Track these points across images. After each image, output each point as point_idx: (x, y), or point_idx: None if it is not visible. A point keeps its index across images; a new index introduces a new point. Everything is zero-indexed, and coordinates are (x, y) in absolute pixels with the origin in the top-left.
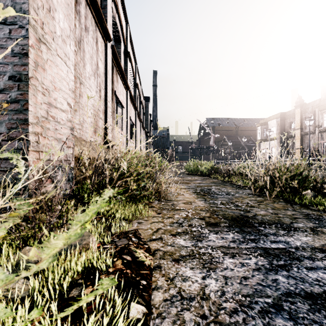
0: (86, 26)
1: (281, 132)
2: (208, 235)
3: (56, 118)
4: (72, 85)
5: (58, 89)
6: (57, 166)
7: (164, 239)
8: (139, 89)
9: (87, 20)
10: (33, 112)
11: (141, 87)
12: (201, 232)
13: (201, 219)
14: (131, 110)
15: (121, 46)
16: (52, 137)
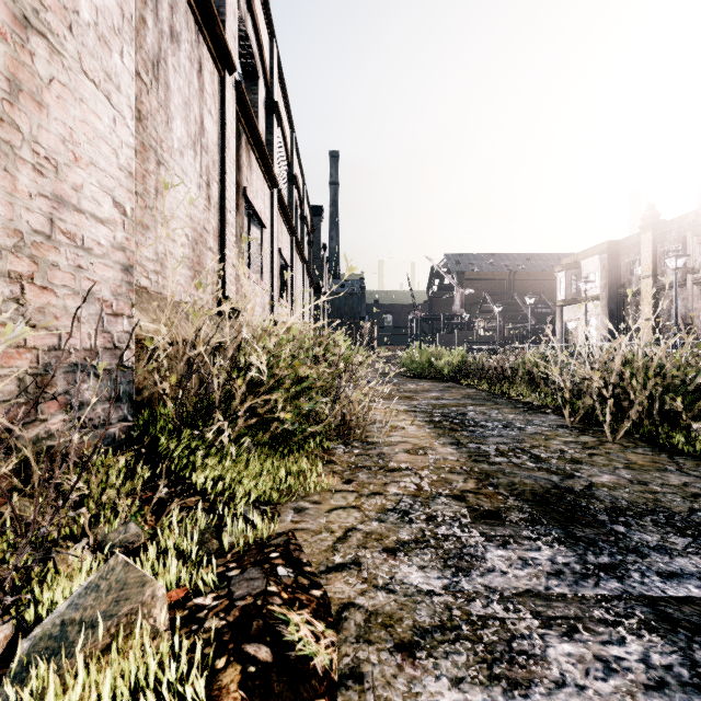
0: (173, 29)
1: (611, 284)
2: (482, 550)
3: (79, 240)
4: (127, 157)
5: (85, 162)
6: (84, 364)
7: (365, 564)
8: (299, 189)
9: (176, 15)
10: (3, 218)
11: (304, 184)
12: (463, 540)
13: (457, 500)
14: (282, 235)
15: (260, 89)
16: (67, 289)
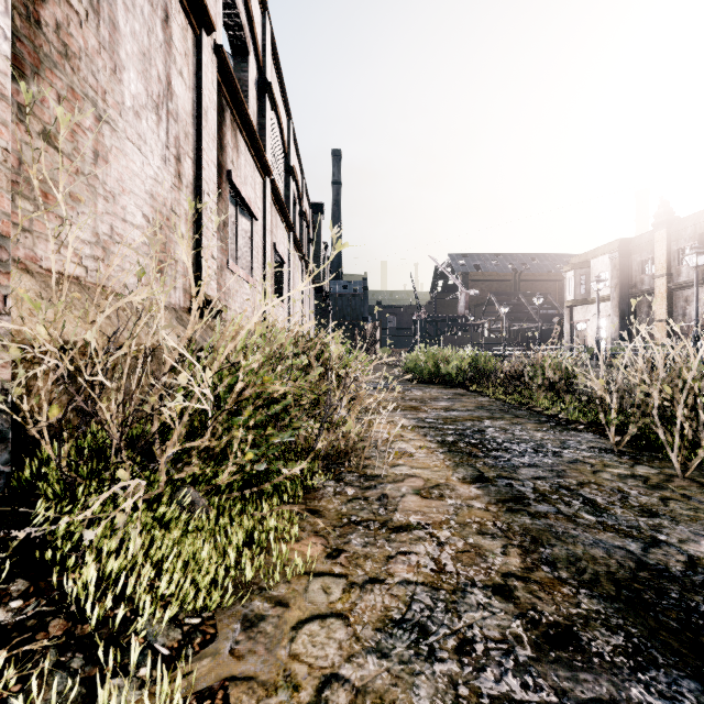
0: None
1: (622, 284)
2: None
3: None
4: None
5: None
6: None
7: None
8: (298, 183)
9: None
10: None
11: (303, 178)
12: None
13: (500, 597)
14: (278, 229)
15: (251, 67)
16: None
